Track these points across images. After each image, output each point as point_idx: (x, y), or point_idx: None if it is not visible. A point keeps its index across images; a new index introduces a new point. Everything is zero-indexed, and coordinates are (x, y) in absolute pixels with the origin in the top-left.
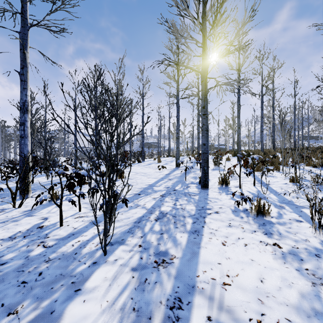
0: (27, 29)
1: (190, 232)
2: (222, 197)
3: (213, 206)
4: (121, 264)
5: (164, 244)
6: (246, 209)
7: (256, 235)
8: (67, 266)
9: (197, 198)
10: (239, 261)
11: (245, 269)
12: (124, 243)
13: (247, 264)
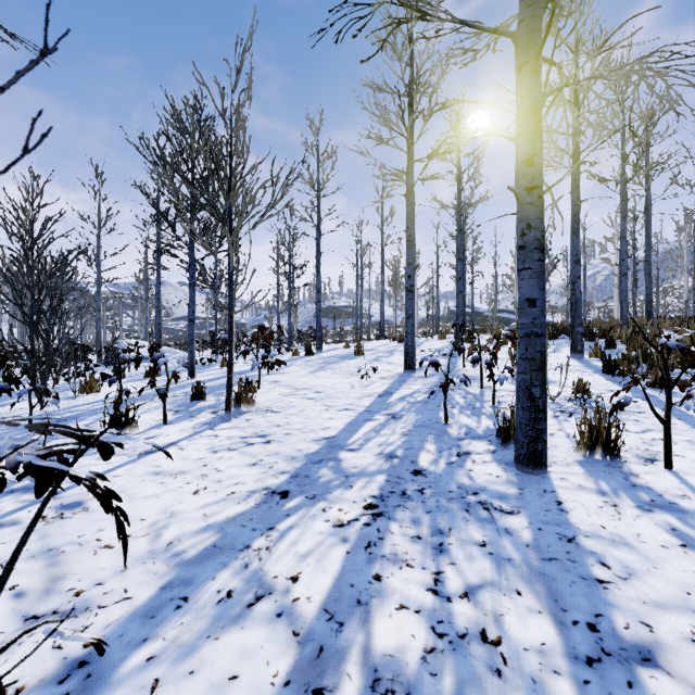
0: None
1: None
2: (638, 527)
3: (644, 616)
4: None
5: None
6: None
7: None
8: None
9: (524, 530)
10: None
11: None
12: None
13: None
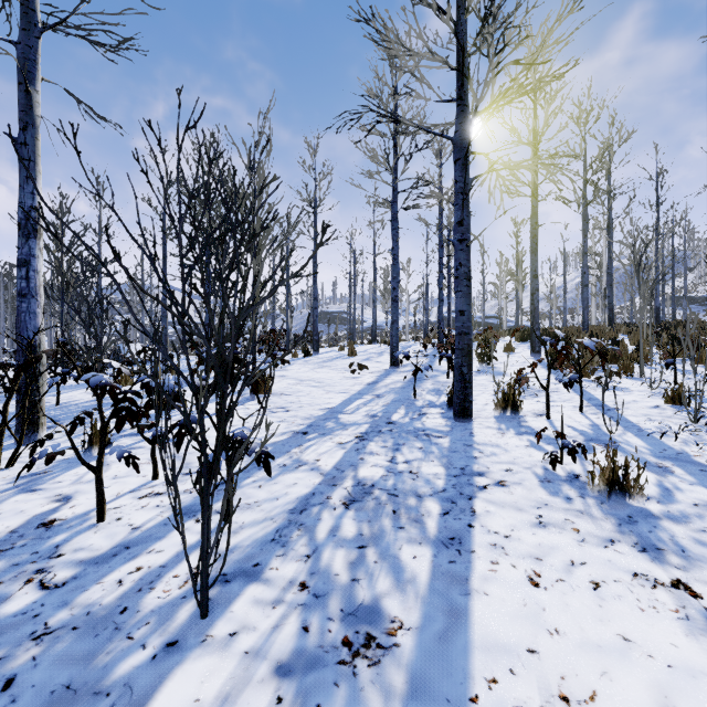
0: (36, 34)
1: (436, 544)
2: (509, 440)
3: (488, 465)
4: (246, 651)
5: (369, 579)
6: (575, 475)
7: (619, 555)
8: (91, 656)
9: (446, 443)
10: (590, 642)
11: (611, 674)
12: (260, 577)
13: (613, 653)
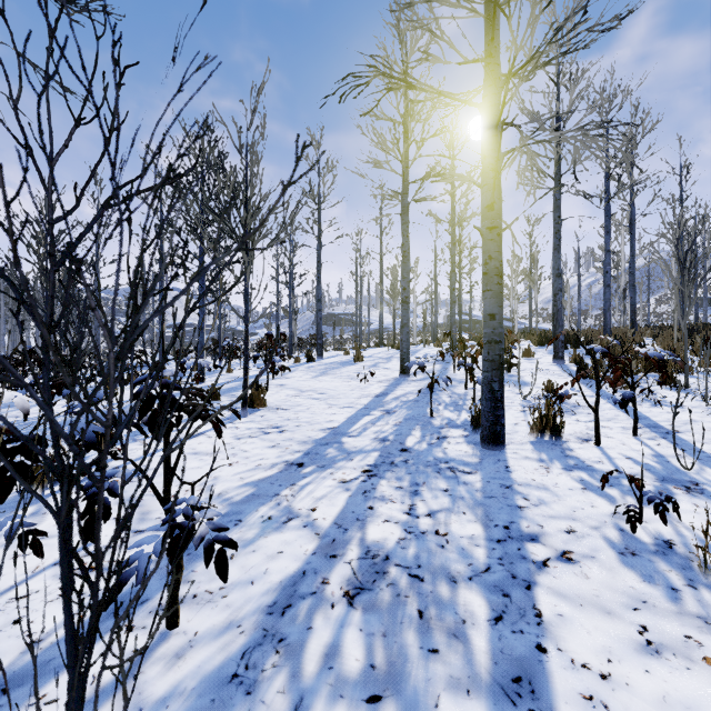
0: None
1: (494, 694)
2: (558, 479)
3: (541, 521)
4: None
5: None
6: (666, 543)
7: None
8: None
9: (477, 482)
10: None
11: None
12: None
13: None
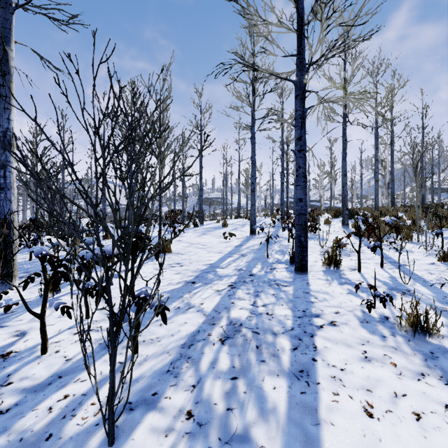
0: (10, 11)
1: (290, 376)
2: (334, 289)
3: (322, 308)
4: None
5: (240, 409)
6: (385, 317)
7: (430, 387)
8: None
9: (290, 290)
10: None
11: None
12: (156, 405)
13: None
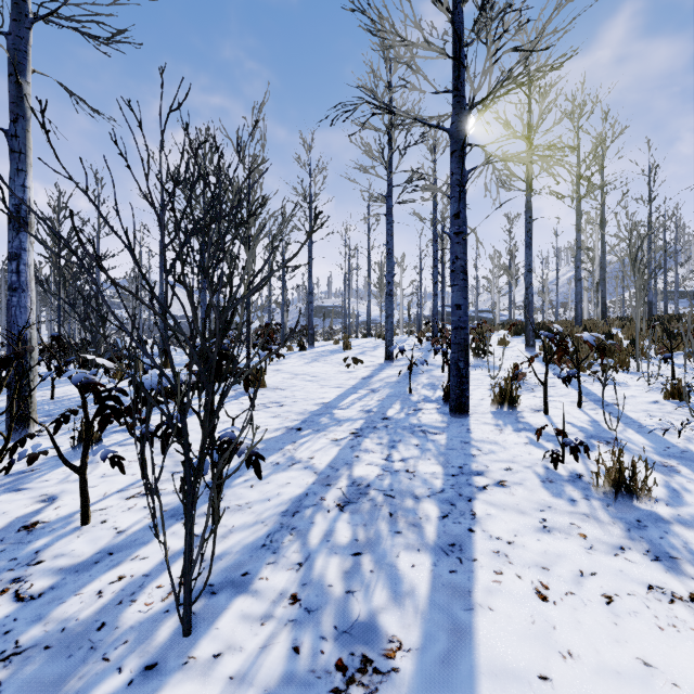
0: (26, 25)
1: (436, 551)
2: (507, 437)
3: (487, 464)
4: (231, 676)
5: (364, 591)
6: (578, 475)
7: (631, 564)
8: (62, 681)
9: (442, 440)
10: (607, 667)
11: None
12: (248, 588)
13: (634, 681)
